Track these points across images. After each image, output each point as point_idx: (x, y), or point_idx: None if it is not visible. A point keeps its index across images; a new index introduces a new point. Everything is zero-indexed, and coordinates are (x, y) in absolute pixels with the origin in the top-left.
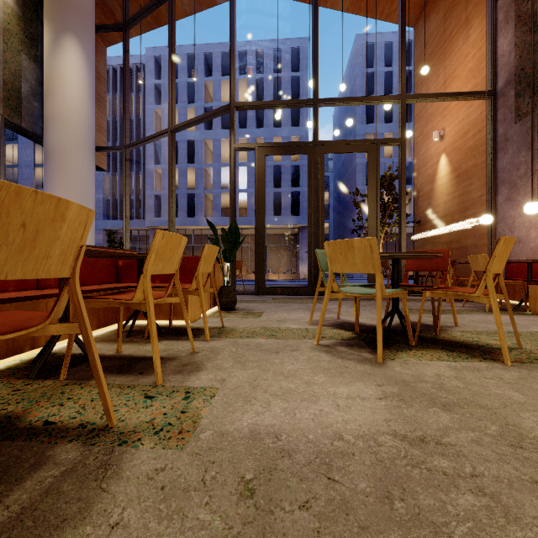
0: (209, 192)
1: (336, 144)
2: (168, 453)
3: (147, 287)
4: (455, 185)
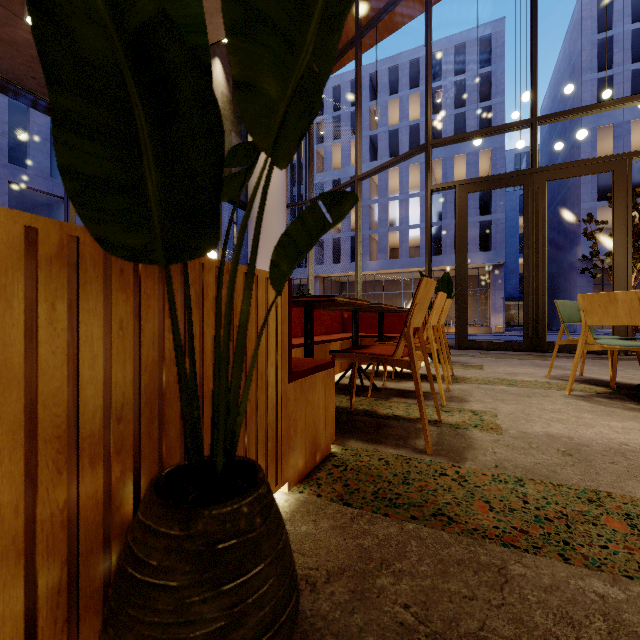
0: (375, 232)
1: (564, 167)
2: (494, 435)
3: (431, 335)
4: None
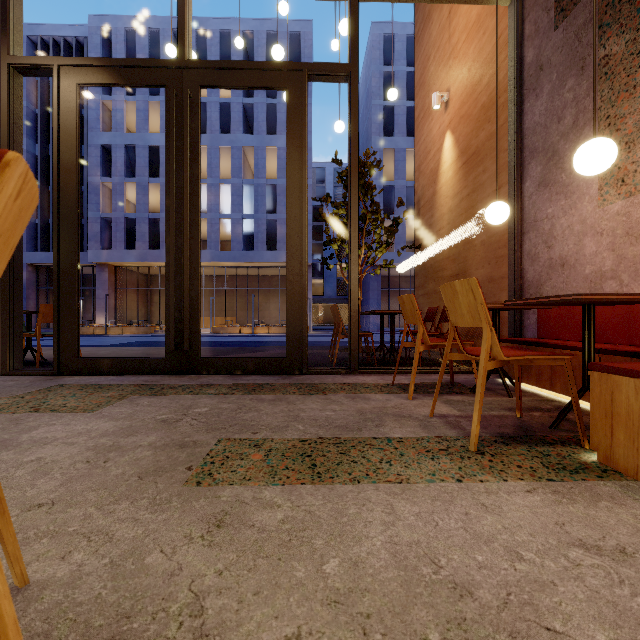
0: None
1: (223, 67)
2: None
3: None
4: (462, 178)
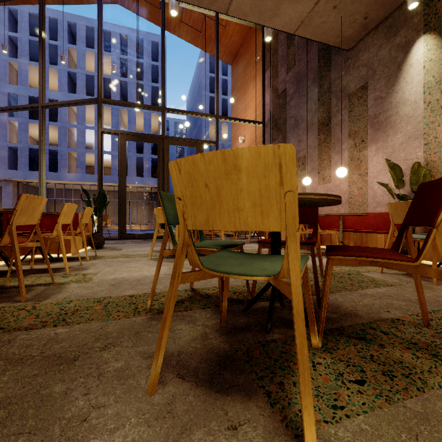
0: (73, 150)
1: (177, 139)
2: (83, 284)
3: (60, 230)
4: None
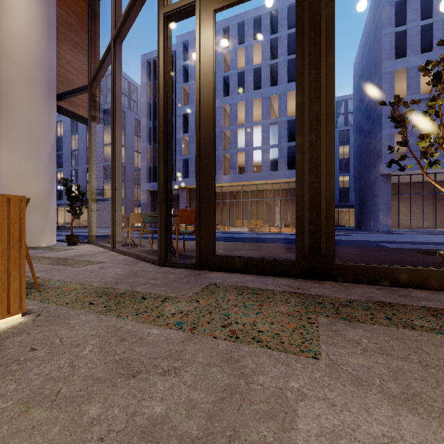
0: (227, 152)
1: None
2: None
3: None
4: None
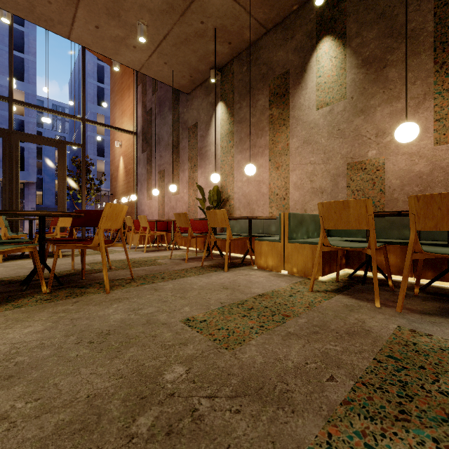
0: None
1: (31, 136)
2: None
3: None
4: (125, 176)
